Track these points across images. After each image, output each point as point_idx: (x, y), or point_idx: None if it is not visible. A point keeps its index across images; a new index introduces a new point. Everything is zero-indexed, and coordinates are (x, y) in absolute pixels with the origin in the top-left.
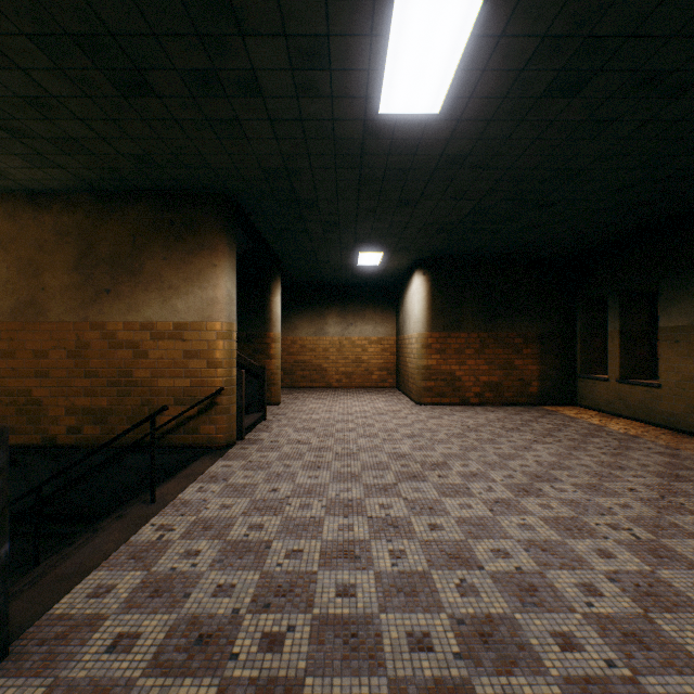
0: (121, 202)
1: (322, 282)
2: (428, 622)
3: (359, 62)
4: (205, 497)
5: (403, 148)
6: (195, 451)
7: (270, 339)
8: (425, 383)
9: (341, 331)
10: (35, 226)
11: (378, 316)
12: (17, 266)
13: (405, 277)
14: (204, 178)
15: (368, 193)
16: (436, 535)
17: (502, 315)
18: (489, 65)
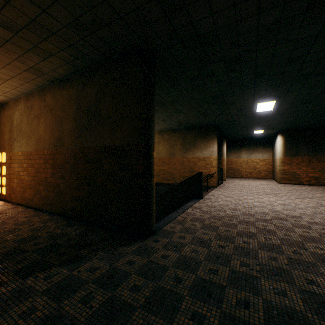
0: (191, 129)
1: (239, 138)
2: (262, 203)
3: (251, 108)
4: (216, 192)
5: (264, 114)
6: (208, 187)
7: (222, 160)
8: (282, 175)
9: (247, 156)
10: (173, 136)
11: (264, 150)
12: (170, 145)
13: (275, 135)
14: (211, 123)
15: (255, 120)
16: (268, 199)
17: (320, 149)
18: (281, 105)
